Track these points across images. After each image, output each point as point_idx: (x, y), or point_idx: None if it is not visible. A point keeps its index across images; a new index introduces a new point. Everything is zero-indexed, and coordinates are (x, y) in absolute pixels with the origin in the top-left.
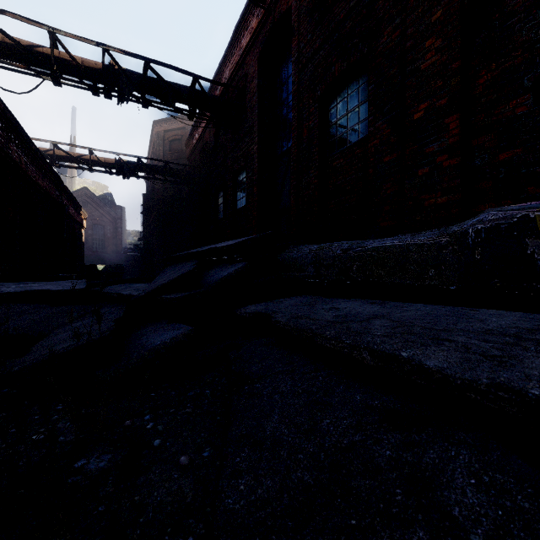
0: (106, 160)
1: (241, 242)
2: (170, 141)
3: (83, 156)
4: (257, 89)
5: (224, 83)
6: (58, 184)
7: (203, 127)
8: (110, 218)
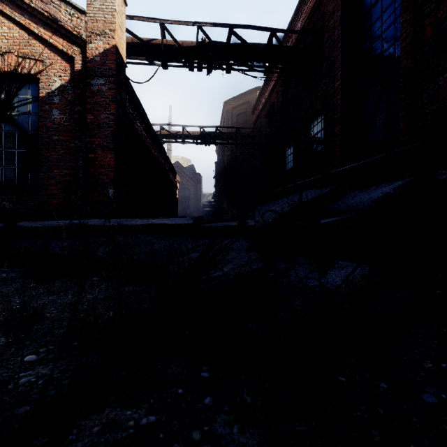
0: (194, 133)
1: (383, 157)
2: (237, 115)
3: (178, 132)
4: (340, 20)
5: (301, 30)
6: (163, 154)
7: (270, 90)
8: (193, 183)
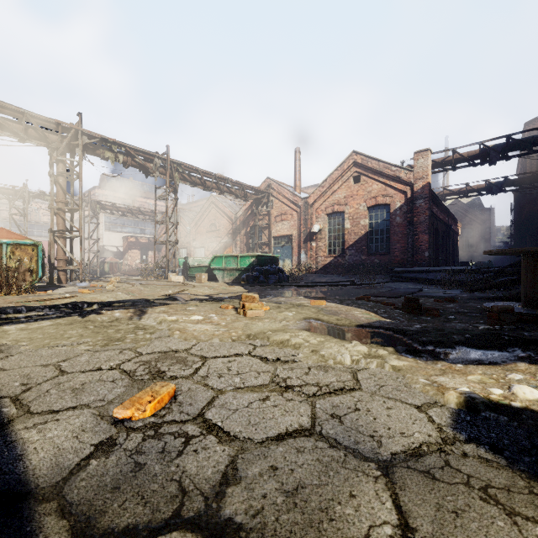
0: (478, 187)
1: None
2: None
3: (461, 189)
4: None
5: None
6: (447, 213)
7: None
8: (478, 220)
